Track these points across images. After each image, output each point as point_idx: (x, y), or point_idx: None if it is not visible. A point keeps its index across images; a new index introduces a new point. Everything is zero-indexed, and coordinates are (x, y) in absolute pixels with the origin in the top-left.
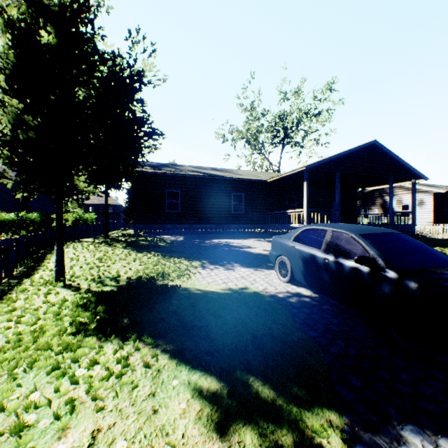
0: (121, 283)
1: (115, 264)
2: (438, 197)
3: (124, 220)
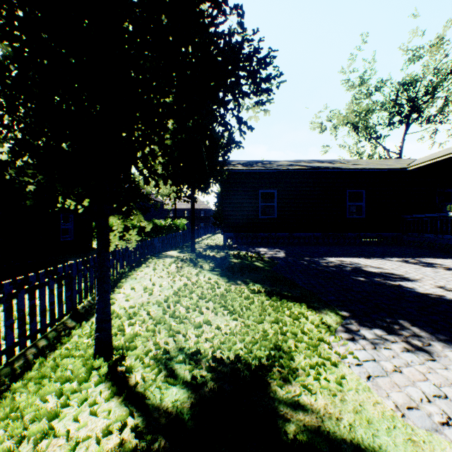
0: (201, 375)
1: (196, 311)
2: None
3: (214, 224)
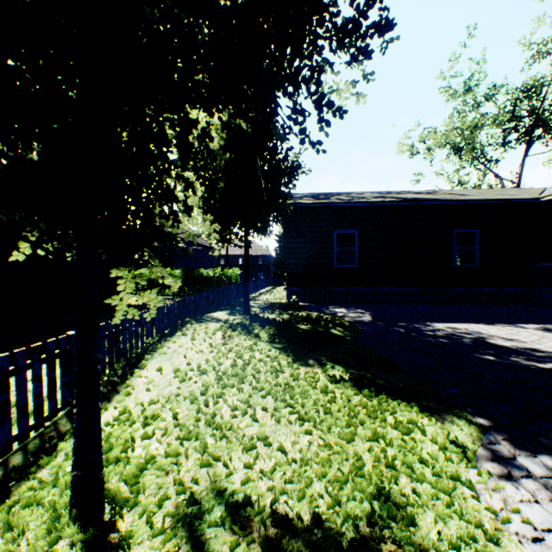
0: None
1: (247, 415)
2: None
3: (274, 274)
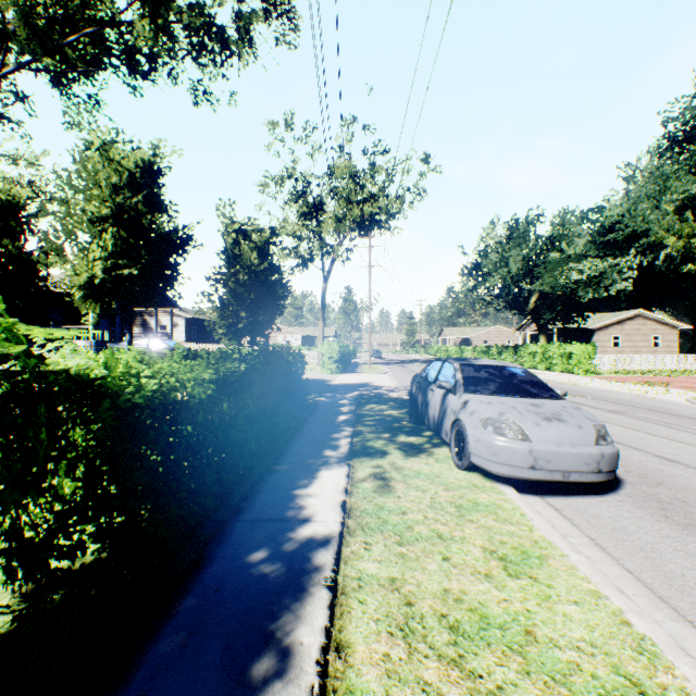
0: None
1: None
2: (189, 321)
3: None
